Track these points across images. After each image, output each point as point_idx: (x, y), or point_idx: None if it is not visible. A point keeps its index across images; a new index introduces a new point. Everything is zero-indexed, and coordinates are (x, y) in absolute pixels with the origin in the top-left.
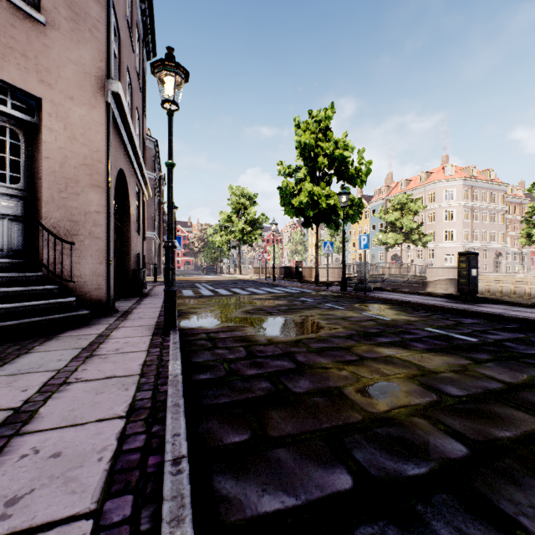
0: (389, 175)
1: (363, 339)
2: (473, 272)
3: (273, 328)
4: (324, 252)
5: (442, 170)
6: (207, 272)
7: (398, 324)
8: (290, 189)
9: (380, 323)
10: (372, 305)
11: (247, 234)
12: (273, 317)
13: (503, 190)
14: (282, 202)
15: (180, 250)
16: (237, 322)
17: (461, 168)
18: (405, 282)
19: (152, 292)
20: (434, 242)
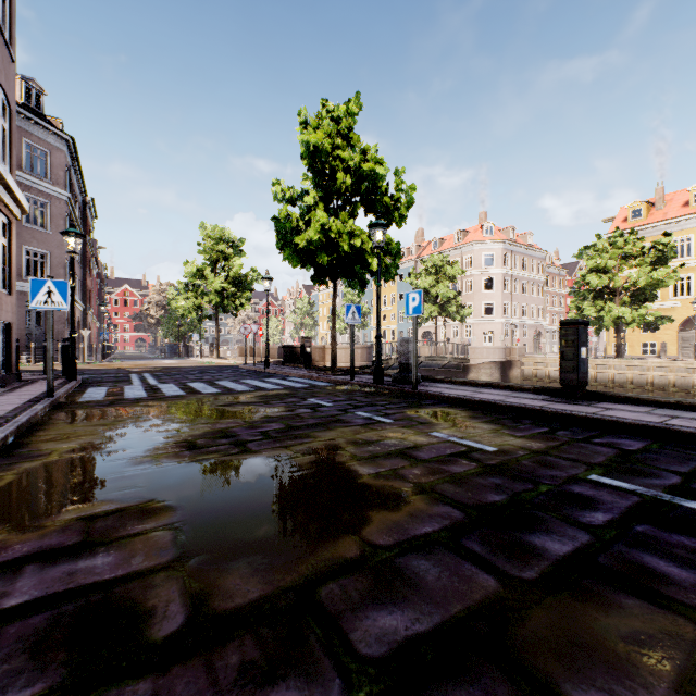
0: (420, 231)
1: (501, 553)
2: (583, 352)
3: (234, 516)
4: (347, 320)
5: (480, 230)
6: (168, 355)
7: (525, 466)
8: (292, 221)
9: (487, 463)
10: (436, 411)
11: (228, 297)
12: (247, 459)
13: (542, 258)
14: (280, 243)
15: (67, 309)
16: (139, 490)
17: (501, 229)
18: (444, 366)
19: (2, 397)
20: (471, 316)
